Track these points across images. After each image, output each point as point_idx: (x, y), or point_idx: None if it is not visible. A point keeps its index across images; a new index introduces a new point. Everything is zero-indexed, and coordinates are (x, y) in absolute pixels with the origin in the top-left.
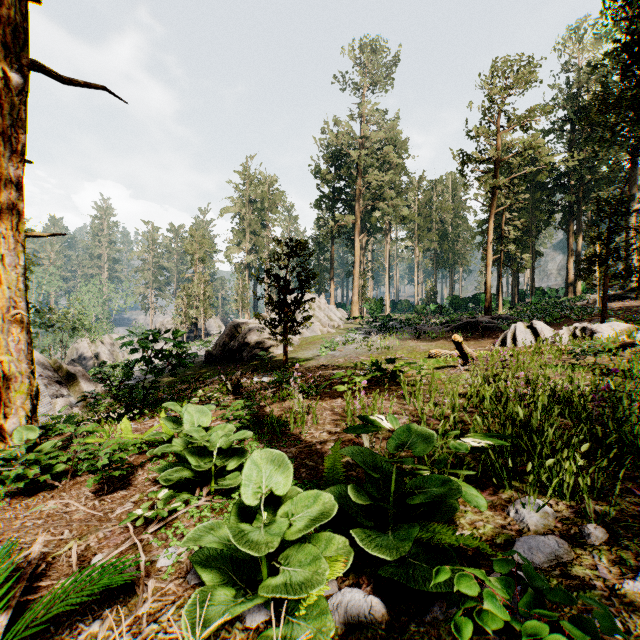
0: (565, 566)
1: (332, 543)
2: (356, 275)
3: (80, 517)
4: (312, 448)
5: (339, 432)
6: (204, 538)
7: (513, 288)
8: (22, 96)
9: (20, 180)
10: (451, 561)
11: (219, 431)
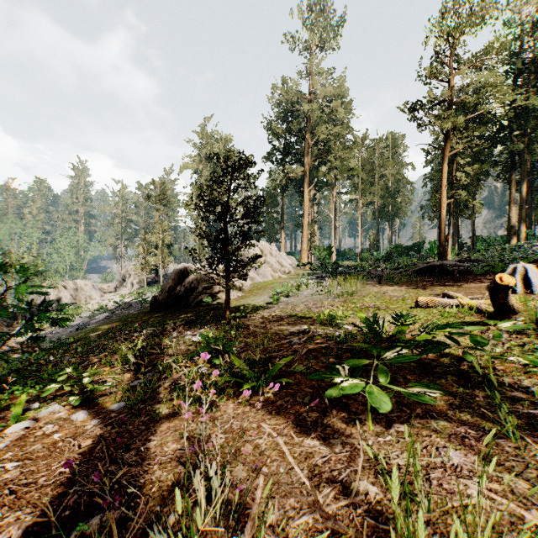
0: None
1: None
2: (305, 224)
3: None
4: None
5: None
6: None
7: (454, 236)
8: None
9: None
10: None
11: None
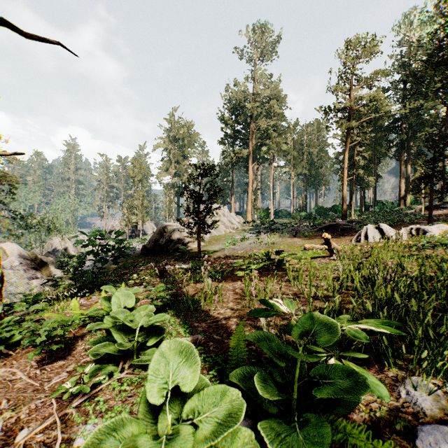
0: None
1: (238, 437)
2: (250, 192)
3: (21, 386)
4: (218, 323)
5: (240, 309)
6: (105, 440)
7: (361, 201)
8: None
9: None
10: None
11: (141, 311)
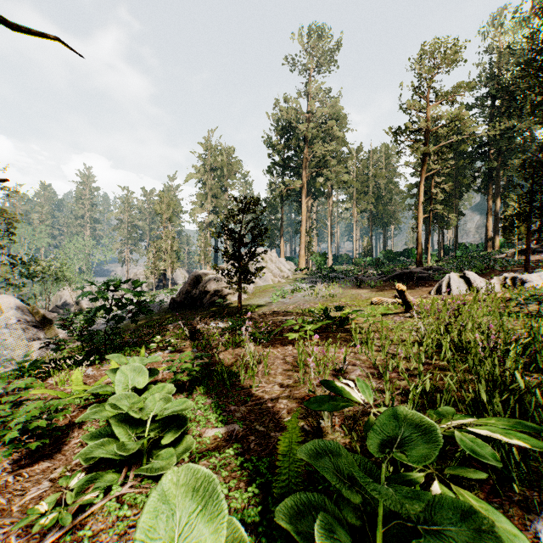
0: None
1: None
2: (303, 232)
3: None
4: (263, 406)
5: (291, 385)
6: None
7: (439, 243)
8: None
9: None
10: None
11: (156, 394)
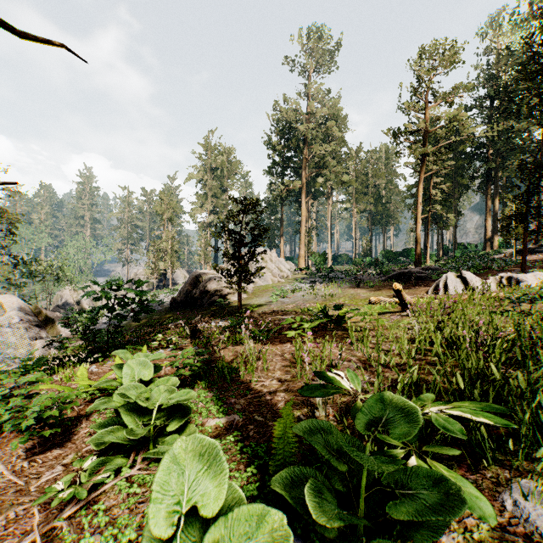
0: None
1: None
2: (302, 232)
3: (1, 485)
4: (261, 399)
5: (289, 380)
6: None
7: (438, 243)
8: None
9: None
10: None
11: (161, 385)
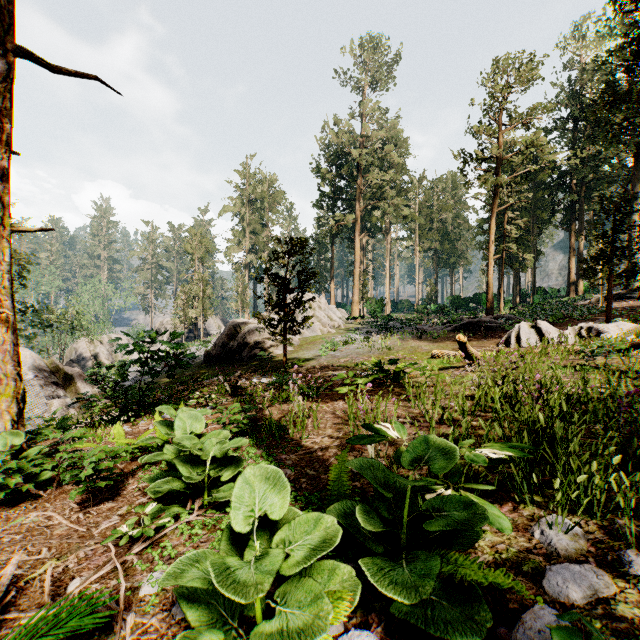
0: (607, 603)
1: (337, 575)
2: (356, 275)
3: (62, 532)
4: (313, 455)
5: (341, 437)
6: (188, 573)
7: (514, 288)
8: (7, 83)
9: (5, 172)
10: (476, 599)
11: (213, 438)
